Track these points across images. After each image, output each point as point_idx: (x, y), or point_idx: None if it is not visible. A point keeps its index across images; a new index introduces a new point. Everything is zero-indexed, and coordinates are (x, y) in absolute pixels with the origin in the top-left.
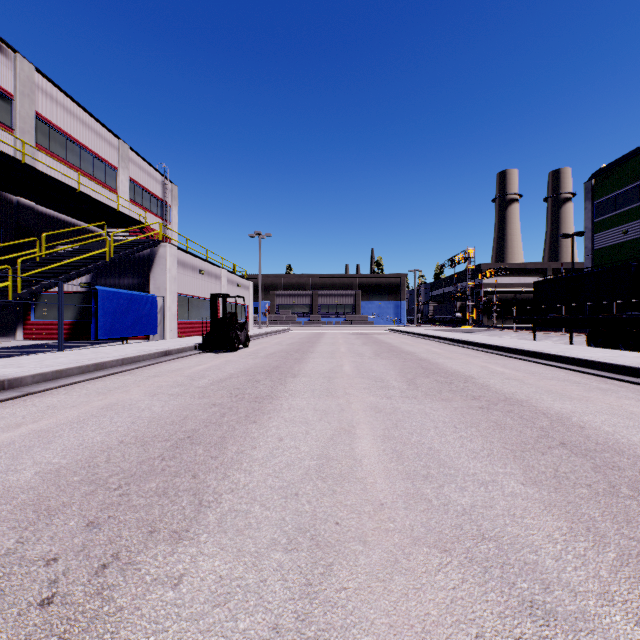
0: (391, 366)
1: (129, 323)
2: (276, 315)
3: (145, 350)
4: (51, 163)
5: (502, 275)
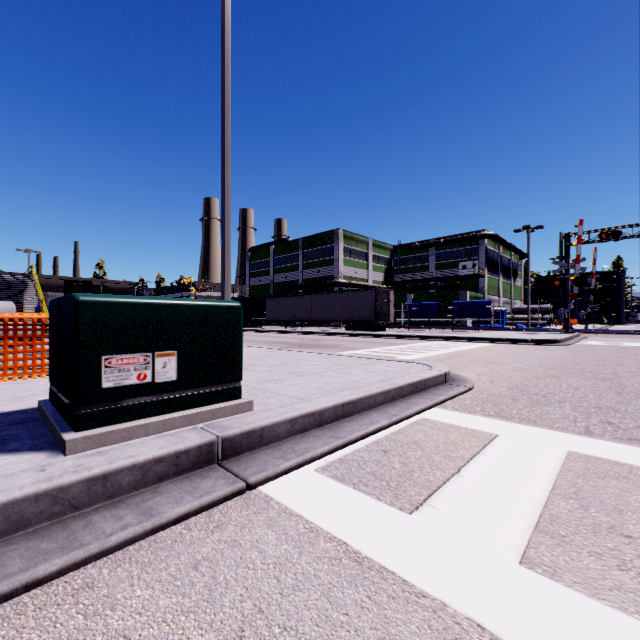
0: None
1: None
2: None
3: None
4: None
5: None
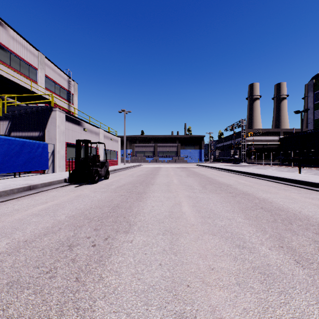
0: (228, 205)
1: (21, 162)
2: (135, 157)
3: (10, 185)
4: None
5: (256, 135)
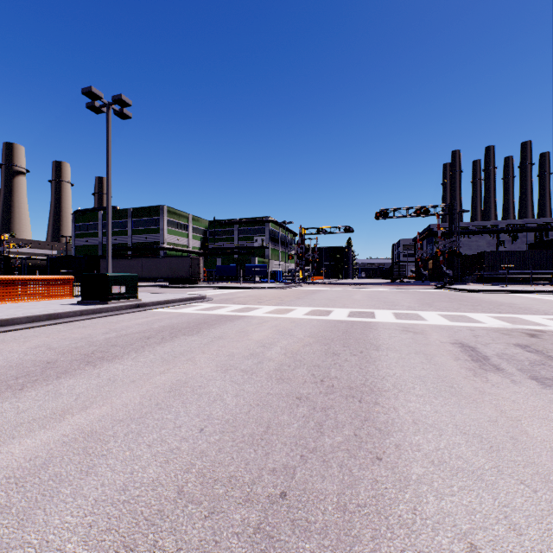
0: None
1: None
2: None
3: None
4: None
5: None
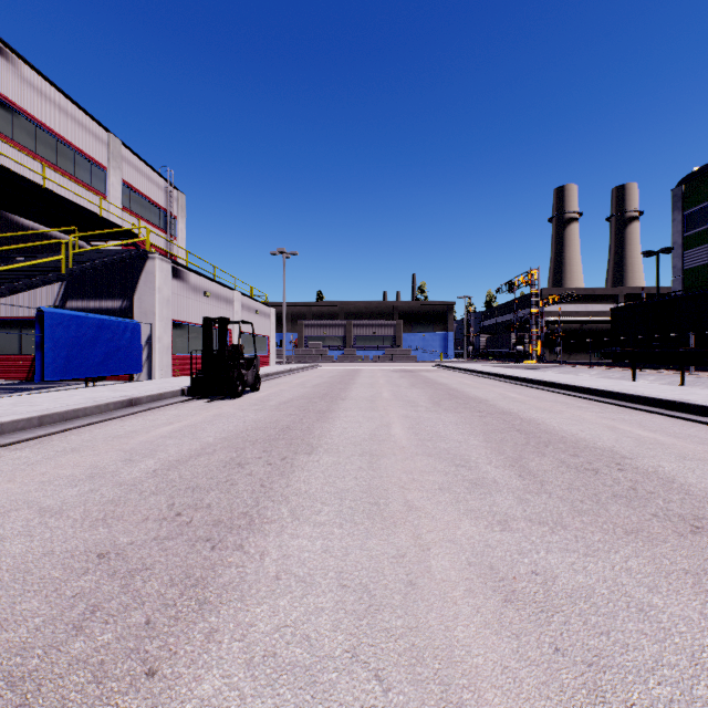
0: (466, 426)
1: (97, 358)
2: (304, 348)
3: (99, 398)
4: (14, 155)
5: (566, 302)
